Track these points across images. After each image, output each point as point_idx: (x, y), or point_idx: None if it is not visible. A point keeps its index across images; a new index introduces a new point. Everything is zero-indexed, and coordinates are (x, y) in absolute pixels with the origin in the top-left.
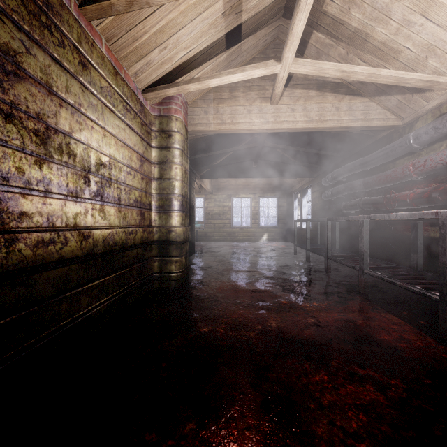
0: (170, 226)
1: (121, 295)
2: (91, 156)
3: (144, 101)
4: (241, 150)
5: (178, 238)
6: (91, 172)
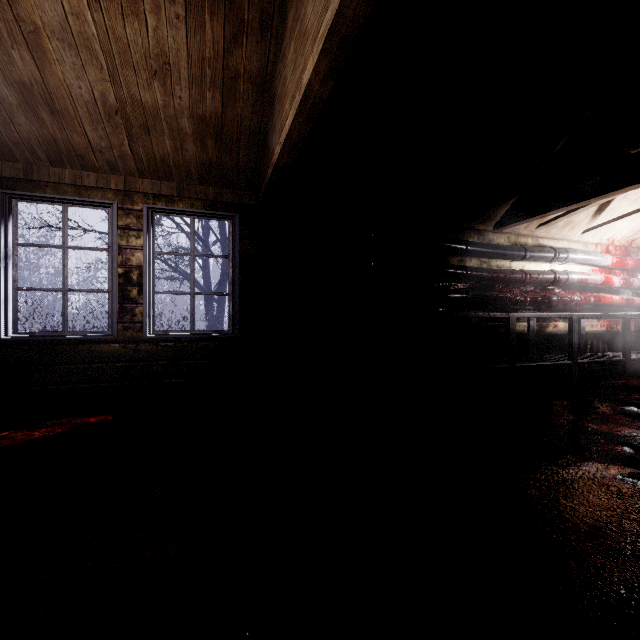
0: None
1: None
2: None
3: None
4: None
5: None
6: None
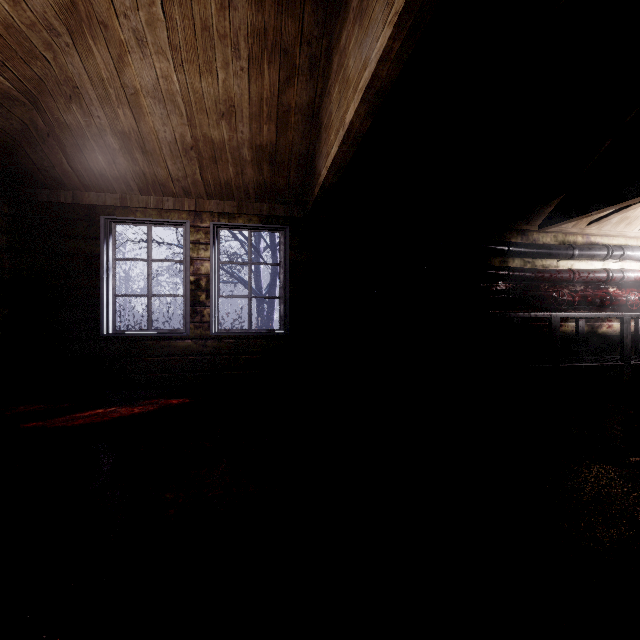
0: None
1: None
2: None
3: None
4: None
5: None
6: None
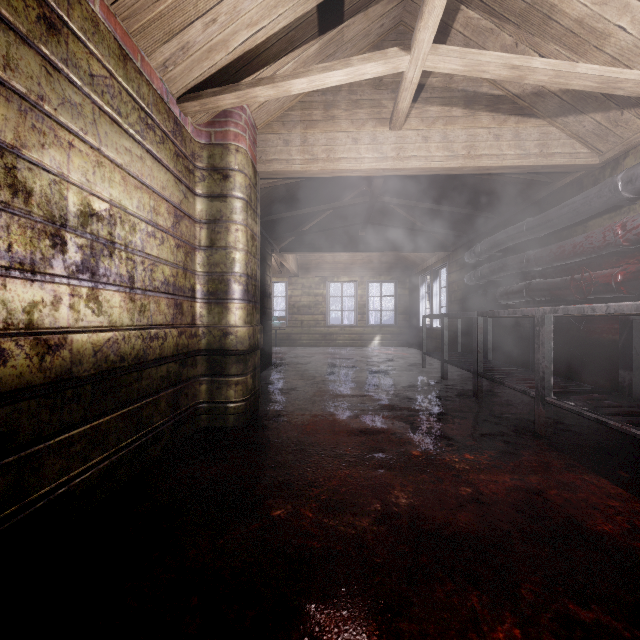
0: (227, 326)
1: (134, 446)
2: (68, 198)
3: (181, 117)
4: (342, 210)
5: (240, 345)
6: (68, 228)
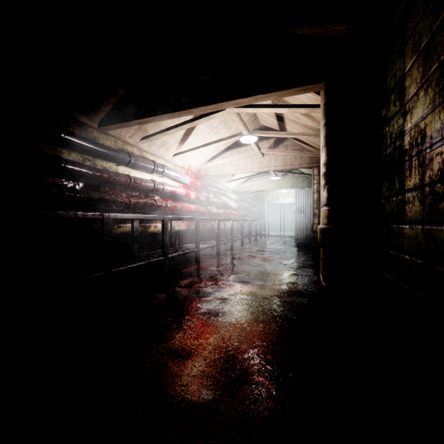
0: None
1: None
2: None
3: None
4: None
5: None
6: None
